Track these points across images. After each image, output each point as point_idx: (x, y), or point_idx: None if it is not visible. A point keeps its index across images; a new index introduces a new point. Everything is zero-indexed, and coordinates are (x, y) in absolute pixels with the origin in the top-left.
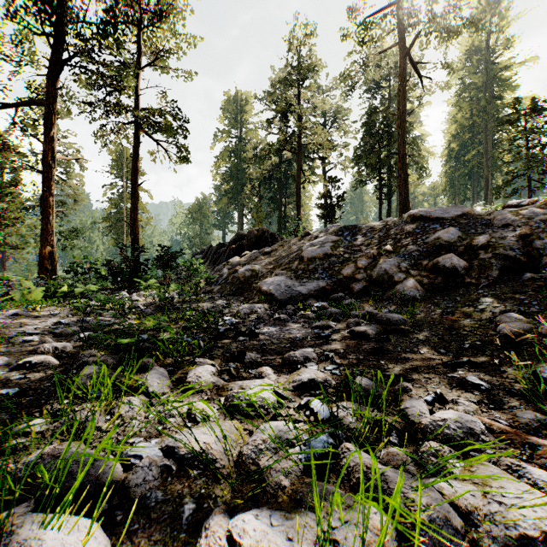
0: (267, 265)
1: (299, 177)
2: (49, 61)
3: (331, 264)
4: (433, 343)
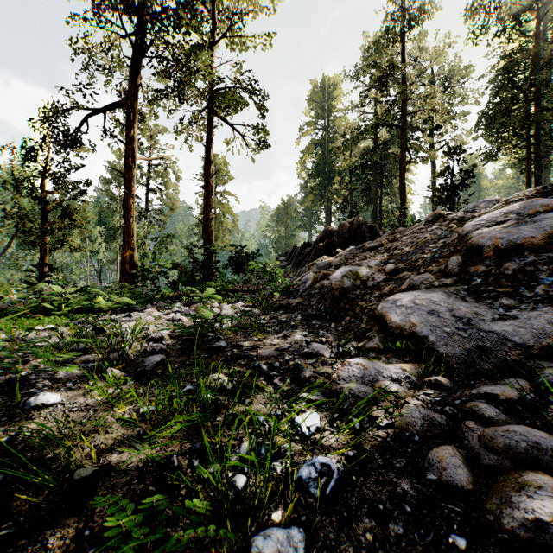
0: (380, 266)
1: (403, 156)
2: (131, 59)
3: None
4: None
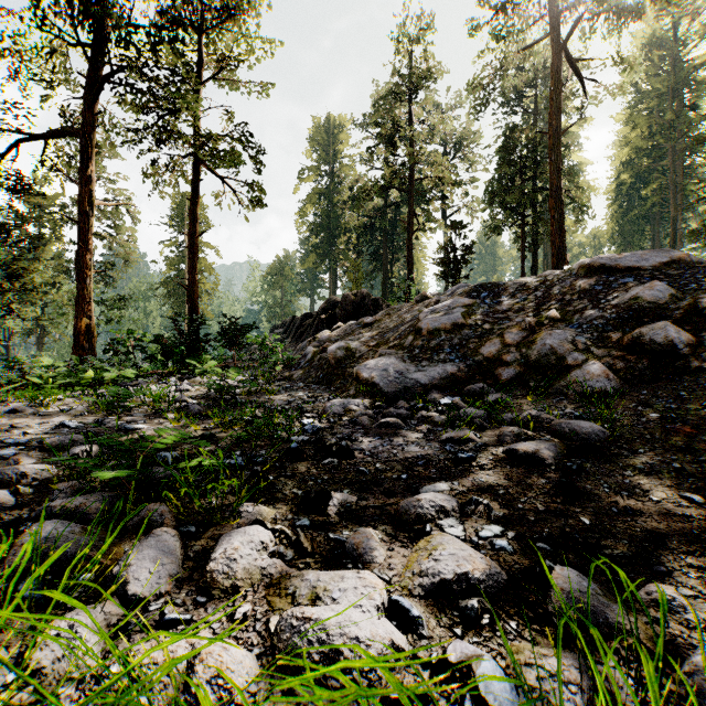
0: (367, 341)
1: (411, 223)
2: (87, 78)
3: (463, 339)
4: (668, 478)
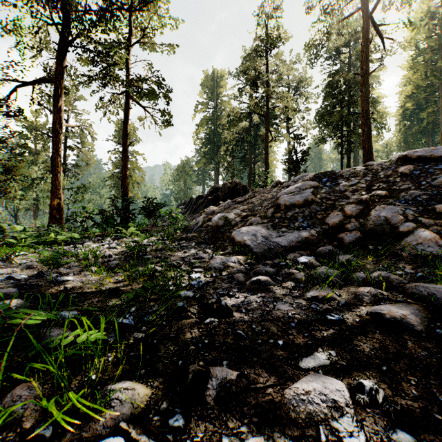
0: (240, 213)
1: (267, 137)
2: (58, 44)
3: (312, 212)
4: None
